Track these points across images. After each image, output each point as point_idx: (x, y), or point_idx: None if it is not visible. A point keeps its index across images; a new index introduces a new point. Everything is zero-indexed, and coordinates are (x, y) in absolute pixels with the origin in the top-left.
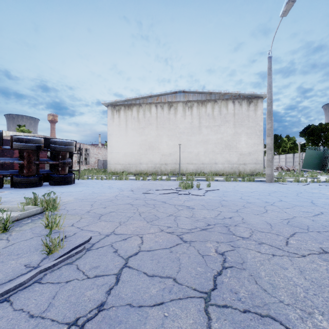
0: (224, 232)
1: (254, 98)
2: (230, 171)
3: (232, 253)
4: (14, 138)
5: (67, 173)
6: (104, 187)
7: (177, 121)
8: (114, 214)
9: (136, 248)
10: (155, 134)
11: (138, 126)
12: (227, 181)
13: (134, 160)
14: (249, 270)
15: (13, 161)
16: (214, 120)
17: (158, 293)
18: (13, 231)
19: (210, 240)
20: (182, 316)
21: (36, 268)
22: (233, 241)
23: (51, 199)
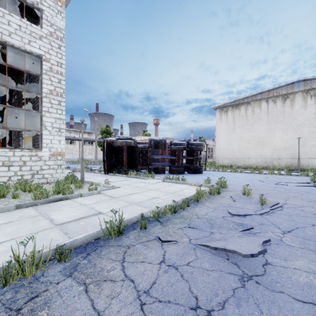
0: None
1: None
2: None
3: None
4: (172, 143)
5: (198, 165)
6: (231, 177)
7: (294, 113)
8: (271, 194)
9: None
10: (266, 129)
11: (246, 123)
12: None
13: (242, 155)
14: None
15: (170, 157)
16: None
17: None
18: (221, 194)
19: None
20: None
21: (263, 209)
22: None
23: (222, 181)
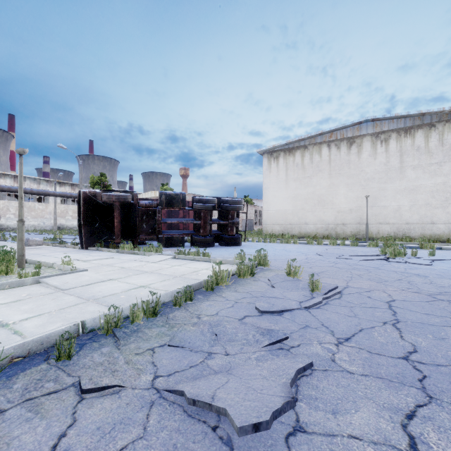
0: None
1: None
2: None
3: None
4: (195, 199)
5: (234, 234)
6: (279, 250)
7: (362, 163)
8: (328, 273)
9: (388, 297)
10: (327, 184)
11: (303, 175)
12: None
13: (298, 219)
14: None
15: (193, 221)
16: (428, 155)
17: (442, 322)
18: (256, 276)
19: None
20: None
21: (314, 297)
22: None
23: (261, 256)
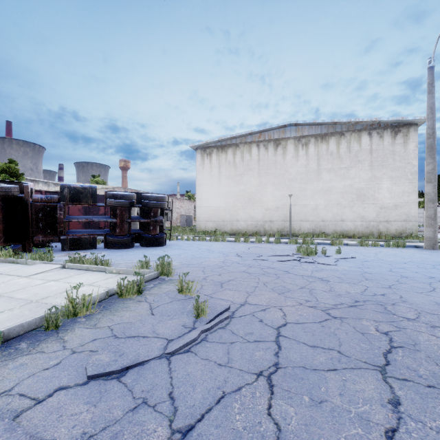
0: (381, 310)
1: (402, 126)
2: (364, 232)
3: (398, 334)
4: (108, 194)
5: (158, 233)
6: (203, 250)
7: (286, 164)
8: (235, 282)
9: (281, 319)
10: (256, 183)
11: (234, 173)
12: (363, 245)
13: (230, 216)
14: (424, 351)
15: (106, 220)
16: (339, 160)
17: (327, 361)
18: (145, 294)
19: (365, 318)
20: (361, 381)
21: (194, 329)
22: (396, 321)
23: (165, 263)
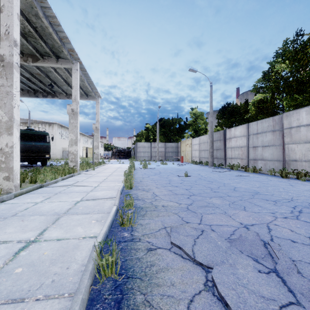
0: None
1: (52, 123)
2: None
3: None
4: None
5: None
6: None
7: None
8: None
9: None
10: None
11: None
12: None
13: None
14: None
15: None
16: None
17: None
18: None
19: None
20: None
21: None
22: None
23: None
